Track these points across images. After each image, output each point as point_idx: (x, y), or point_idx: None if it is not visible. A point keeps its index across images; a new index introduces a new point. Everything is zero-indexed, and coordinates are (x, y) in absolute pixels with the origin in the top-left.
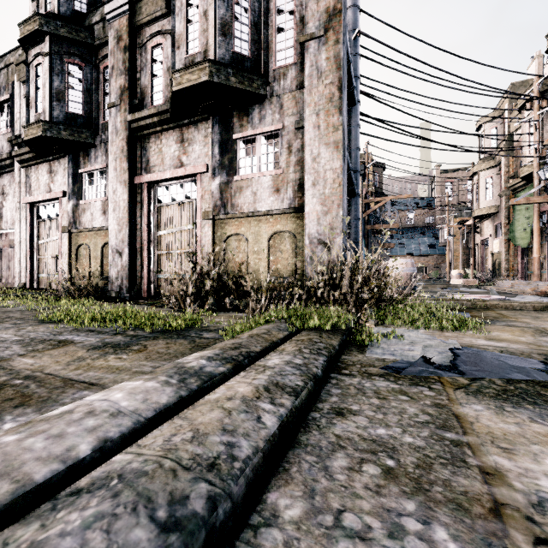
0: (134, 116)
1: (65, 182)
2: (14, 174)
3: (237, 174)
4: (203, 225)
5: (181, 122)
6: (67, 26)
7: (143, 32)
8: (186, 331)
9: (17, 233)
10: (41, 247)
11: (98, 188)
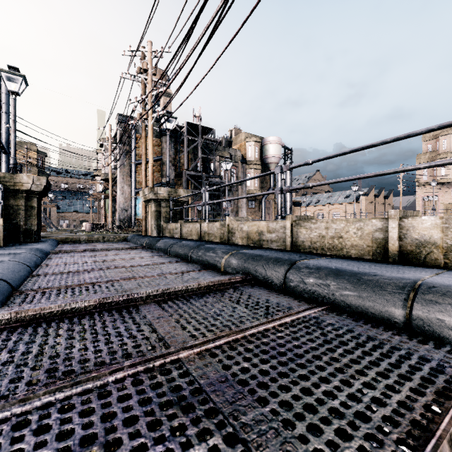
0: None
1: None
2: None
3: None
4: None
5: None
6: None
7: None
8: None
9: None
10: None
11: None
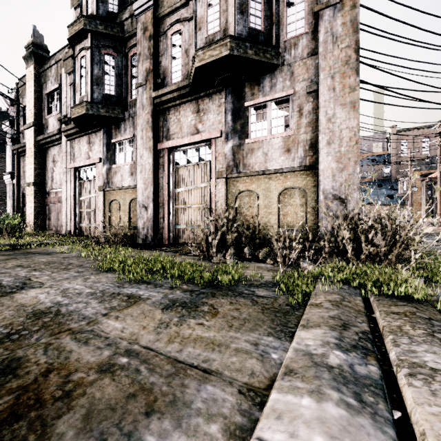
0: (157, 92)
1: (100, 151)
2: (62, 145)
3: (248, 137)
4: (217, 183)
5: (197, 94)
6: (104, 24)
7: (164, 22)
8: (234, 286)
9: (64, 191)
10: (82, 202)
11: (127, 154)
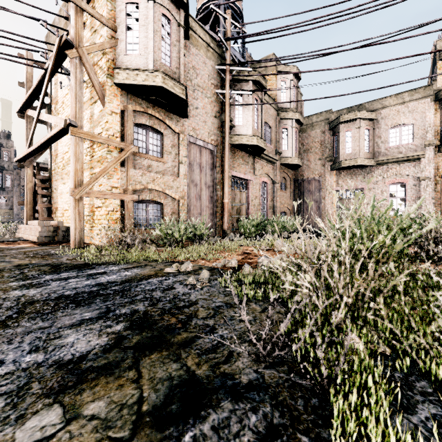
0: None
1: None
2: None
3: None
4: None
5: None
6: None
7: None
8: None
9: None
10: None
11: None
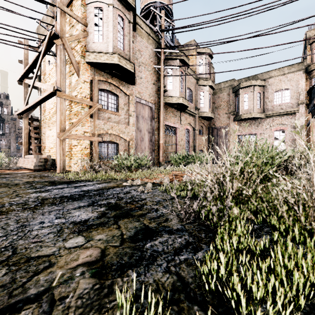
0: None
1: None
2: None
3: None
4: None
5: None
6: None
7: None
8: None
9: None
10: None
11: None
